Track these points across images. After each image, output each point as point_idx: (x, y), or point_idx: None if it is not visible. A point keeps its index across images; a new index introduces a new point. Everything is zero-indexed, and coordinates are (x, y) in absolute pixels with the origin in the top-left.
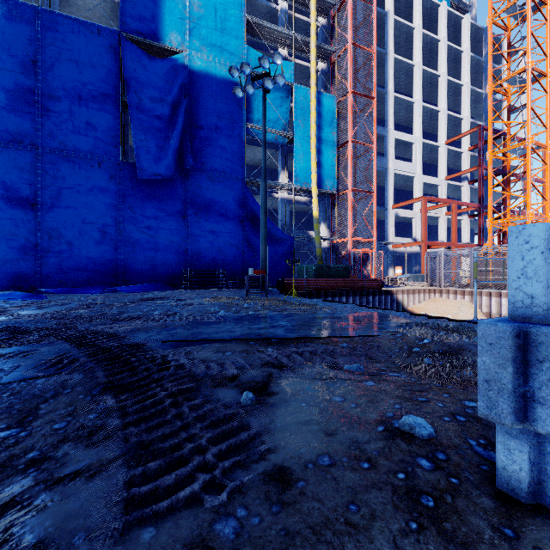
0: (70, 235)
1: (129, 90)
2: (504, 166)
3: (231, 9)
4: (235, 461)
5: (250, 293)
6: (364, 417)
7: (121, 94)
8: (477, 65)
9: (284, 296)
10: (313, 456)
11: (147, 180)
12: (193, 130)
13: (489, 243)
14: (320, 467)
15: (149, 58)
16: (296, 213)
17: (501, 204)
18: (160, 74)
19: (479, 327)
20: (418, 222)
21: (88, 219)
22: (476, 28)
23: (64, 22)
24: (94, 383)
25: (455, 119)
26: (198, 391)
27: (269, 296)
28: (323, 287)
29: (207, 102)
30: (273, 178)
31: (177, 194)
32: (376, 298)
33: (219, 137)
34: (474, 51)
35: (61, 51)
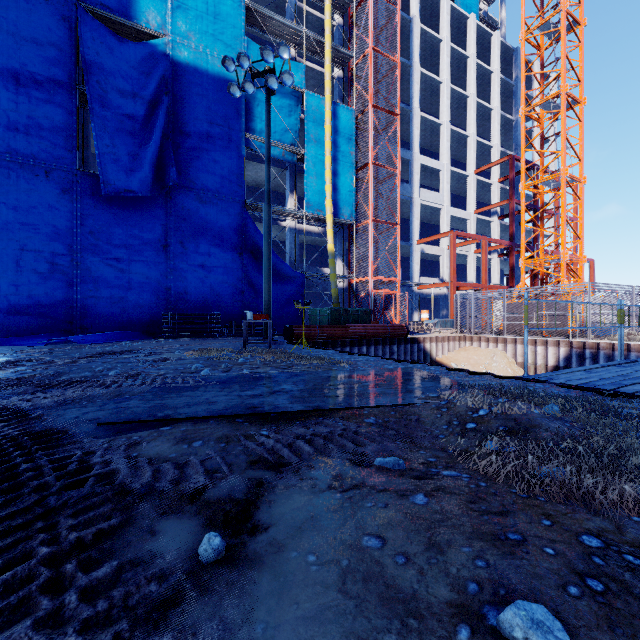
0: (2, 267)
1: (89, 78)
2: (535, 201)
3: None
4: None
5: (249, 343)
6: (426, 594)
7: (78, 82)
8: (507, 89)
9: (292, 346)
10: None
11: (115, 197)
12: (178, 137)
13: (522, 285)
14: None
15: (118, 40)
16: (307, 246)
17: (530, 242)
18: (132, 61)
19: None
20: (446, 260)
21: (29, 246)
22: (506, 48)
23: None
24: None
25: (484, 147)
26: (127, 527)
27: (273, 347)
28: (340, 335)
29: (196, 103)
30: (280, 203)
31: (156, 217)
32: (401, 347)
33: (212, 149)
34: (504, 73)
35: None
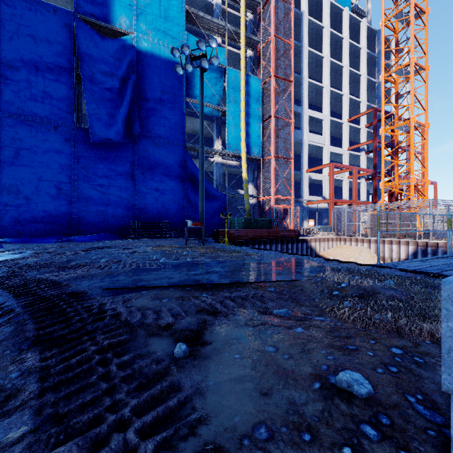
0: (27, 191)
1: (82, 64)
2: (393, 140)
3: (173, 0)
4: (161, 440)
5: (189, 242)
6: (299, 370)
7: (75, 67)
8: (372, 60)
9: (218, 244)
10: (248, 427)
11: (99, 143)
12: (140, 101)
13: (382, 201)
14: (256, 442)
15: (101, 38)
16: (228, 175)
17: (389, 170)
18: (110, 52)
19: (444, 287)
20: (327, 183)
21: (44, 177)
22: (371, 30)
23: (21, 1)
24: (21, 338)
25: (355, 102)
26: (131, 342)
27: (205, 245)
28: (251, 236)
29: (152, 78)
30: (209, 145)
31: (126, 157)
32: (294, 245)
33: (163, 109)
34: (370, 48)
35: (19, 27)
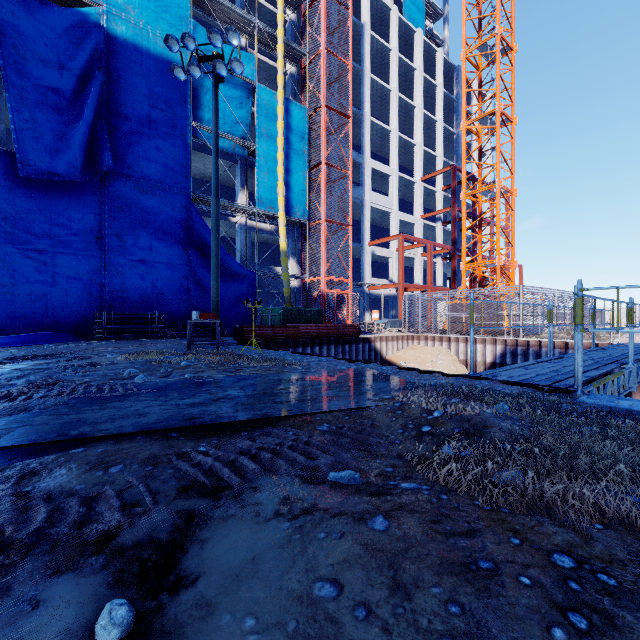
0: None
1: (2, 41)
2: (474, 209)
3: None
4: None
5: (194, 345)
6: None
7: None
8: (449, 103)
9: (241, 347)
10: None
11: (35, 179)
12: (114, 118)
13: (463, 287)
14: None
15: (40, 2)
16: (259, 244)
17: (470, 248)
18: (58, 28)
19: None
20: (395, 262)
21: None
22: (449, 65)
23: None
24: None
25: (429, 156)
26: None
27: (221, 349)
28: (292, 335)
29: (135, 84)
30: (230, 198)
31: (87, 205)
32: (353, 347)
33: (153, 134)
34: (447, 88)
35: None
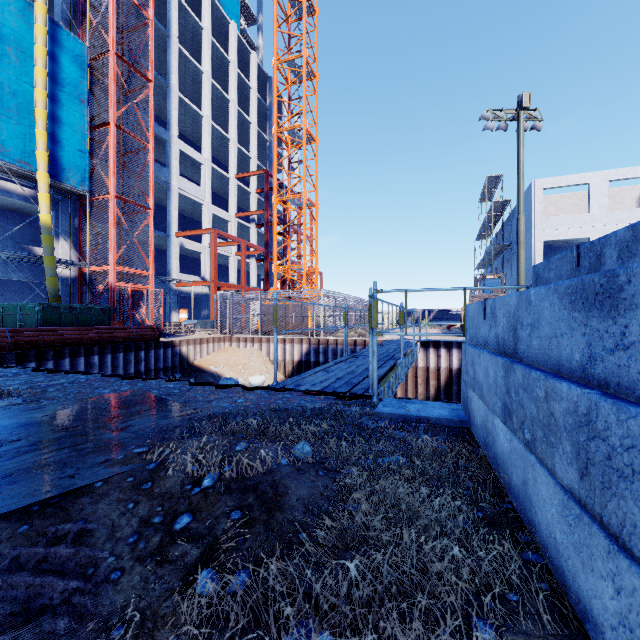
0: None
1: None
2: (285, 216)
3: None
4: None
5: None
6: None
7: None
8: (263, 110)
9: None
10: None
11: None
12: None
13: (275, 288)
14: None
15: None
16: (6, 213)
17: (281, 253)
18: None
19: None
20: (208, 258)
21: None
22: (263, 72)
23: None
24: None
25: (244, 156)
26: None
27: None
28: (53, 342)
29: None
30: None
31: None
32: (152, 353)
33: None
34: (261, 95)
35: None
